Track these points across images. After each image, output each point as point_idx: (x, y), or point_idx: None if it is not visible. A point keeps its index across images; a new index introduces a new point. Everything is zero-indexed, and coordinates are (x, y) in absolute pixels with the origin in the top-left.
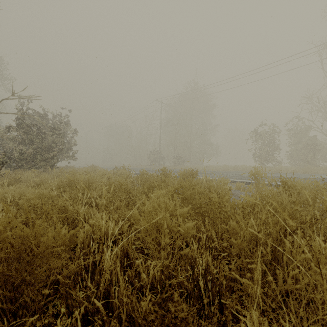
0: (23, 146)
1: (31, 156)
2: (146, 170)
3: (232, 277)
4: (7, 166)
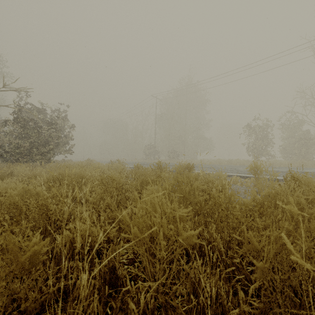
0: (19, 140)
1: (27, 149)
2: (142, 164)
3: (253, 311)
4: (4, 160)
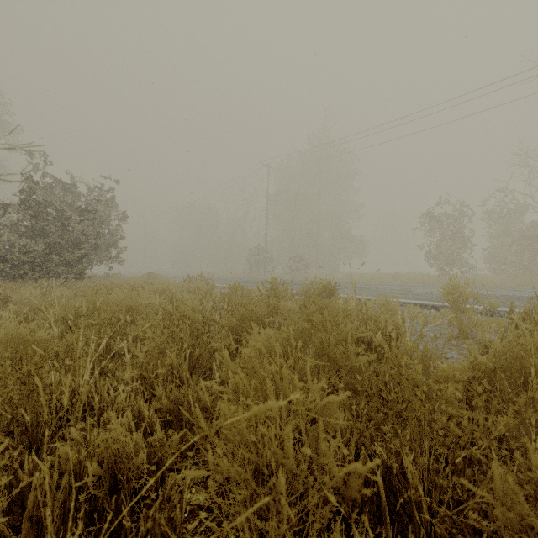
0: (27, 240)
1: (41, 256)
2: (243, 282)
3: None
4: (0, 274)
